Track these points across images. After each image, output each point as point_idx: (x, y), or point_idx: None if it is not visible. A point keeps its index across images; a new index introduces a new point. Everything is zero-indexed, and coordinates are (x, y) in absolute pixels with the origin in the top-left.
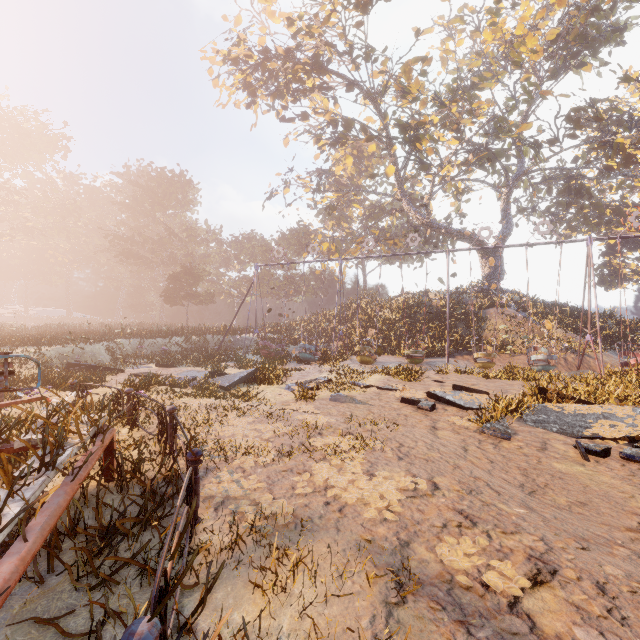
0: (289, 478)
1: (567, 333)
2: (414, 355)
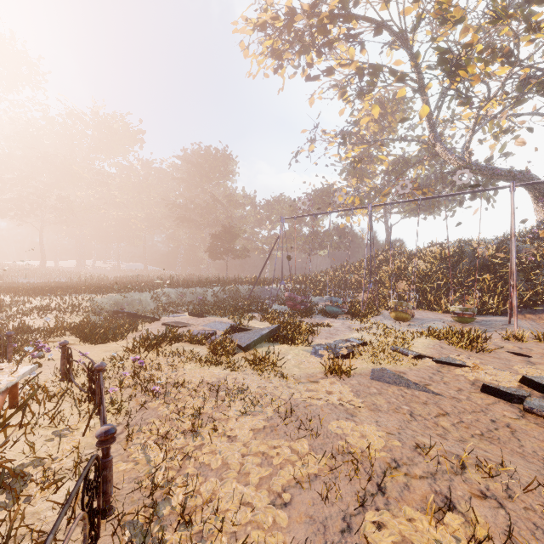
0: None
1: None
2: (461, 312)
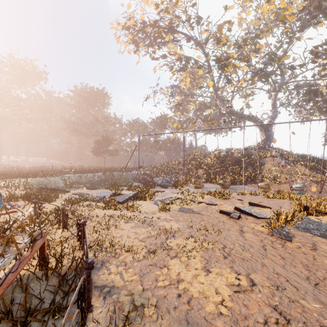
0: (154, 271)
1: (311, 172)
2: (224, 183)
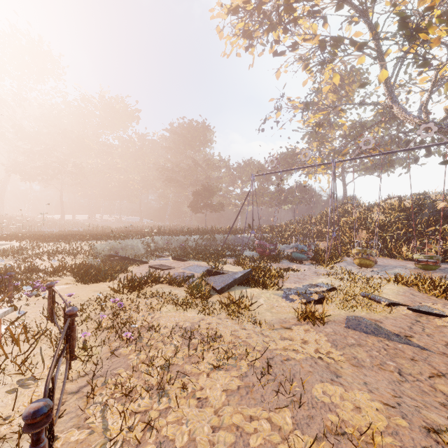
0: None
1: None
2: (423, 260)
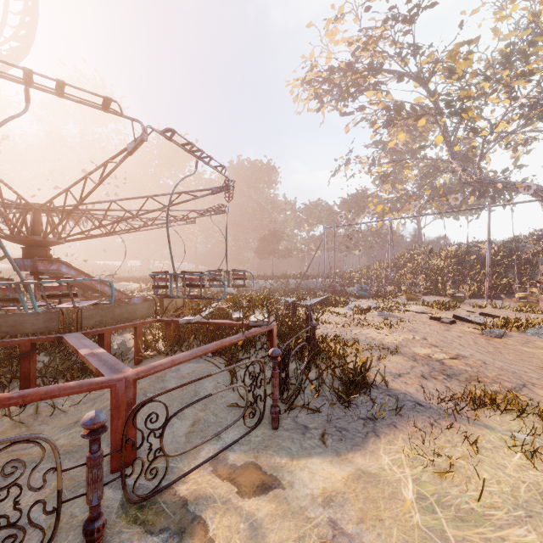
0: (349, 332)
1: None
2: (457, 295)
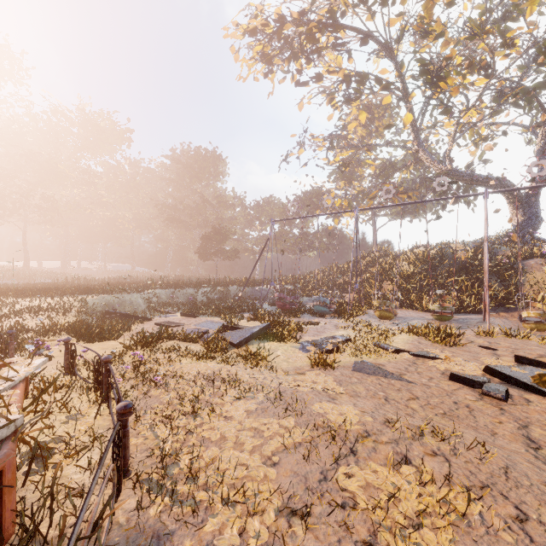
0: None
1: None
2: (440, 311)
